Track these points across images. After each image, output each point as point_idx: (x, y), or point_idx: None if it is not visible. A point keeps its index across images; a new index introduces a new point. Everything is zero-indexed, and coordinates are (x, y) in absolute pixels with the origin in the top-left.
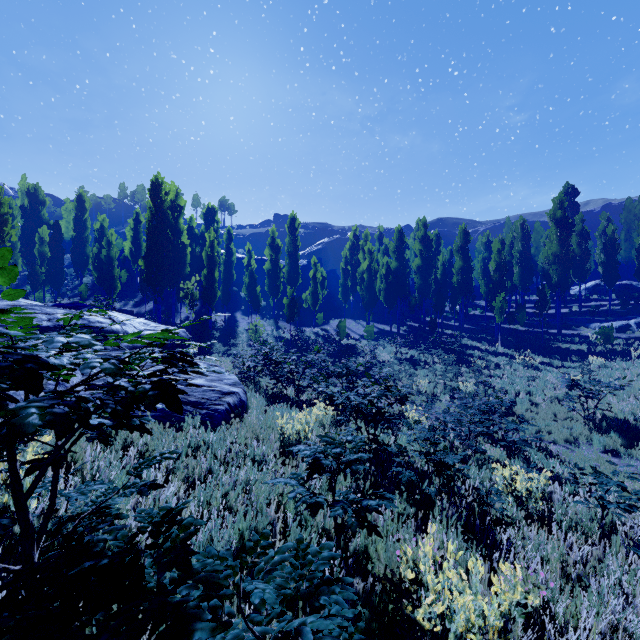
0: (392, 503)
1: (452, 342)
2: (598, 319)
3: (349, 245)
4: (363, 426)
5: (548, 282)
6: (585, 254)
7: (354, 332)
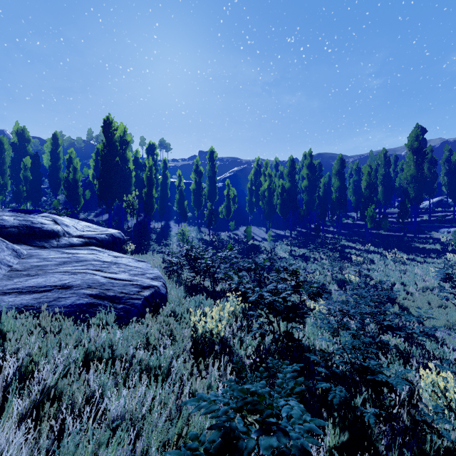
0: None
1: (335, 243)
2: (445, 225)
3: (253, 171)
4: (273, 318)
5: (406, 197)
6: (434, 176)
7: (257, 236)
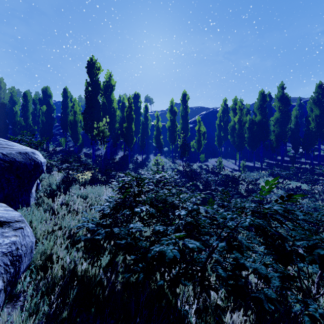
0: None
1: None
2: None
3: (221, 110)
4: None
5: None
6: None
7: (226, 166)
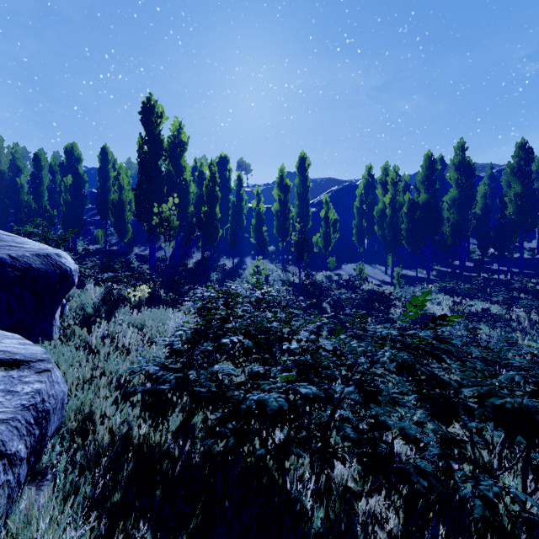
0: None
1: None
2: None
3: (363, 184)
4: None
5: None
6: None
7: (372, 277)
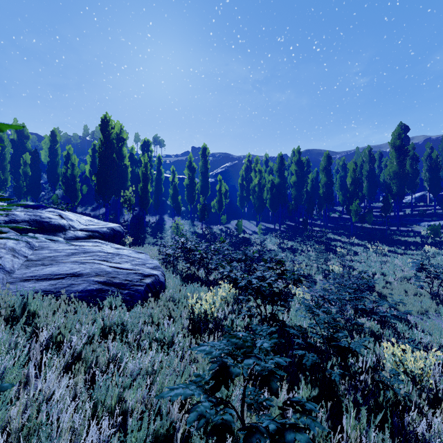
0: (317, 422)
1: (321, 236)
2: (426, 219)
3: (244, 167)
4: (260, 303)
5: (389, 192)
6: (415, 172)
7: (248, 229)
